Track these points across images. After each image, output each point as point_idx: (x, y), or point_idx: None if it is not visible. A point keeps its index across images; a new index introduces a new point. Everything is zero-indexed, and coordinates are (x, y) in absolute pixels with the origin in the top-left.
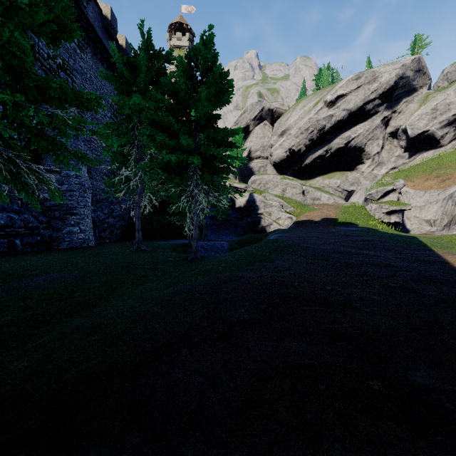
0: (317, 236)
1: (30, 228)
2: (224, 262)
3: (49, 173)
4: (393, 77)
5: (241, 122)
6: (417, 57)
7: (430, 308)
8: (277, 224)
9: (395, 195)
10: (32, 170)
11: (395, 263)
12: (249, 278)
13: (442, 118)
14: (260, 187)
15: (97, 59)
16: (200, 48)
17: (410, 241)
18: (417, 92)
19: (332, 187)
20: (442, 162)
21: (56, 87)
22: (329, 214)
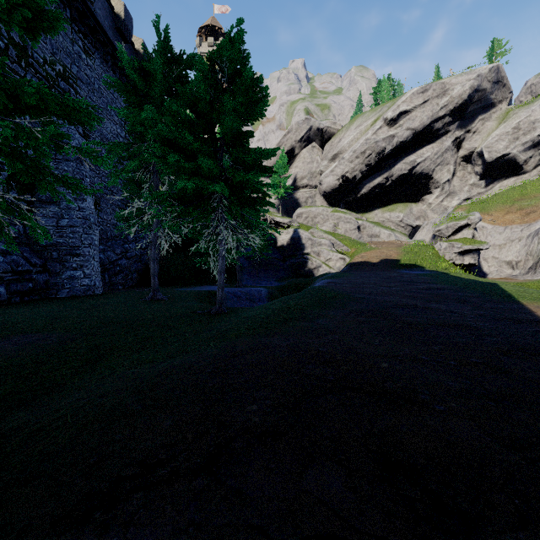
0: (374, 282)
1: (19, 272)
2: (250, 320)
3: (45, 205)
4: (467, 89)
5: (284, 144)
6: (496, 65)
7: (534, 403)
8: (327, 267)
9: (470, 231)
10: (4, 200)
11: (474, 323)
12: (277, 347)
13: (526, 139)
14: (307, 222)
15: (107, 66)
16: (226, 47)
17: (491, 290)
18: (496, 108)
19: (393, 222)
20: (526, 191)
21: (32, 93)
22: (390, 255)
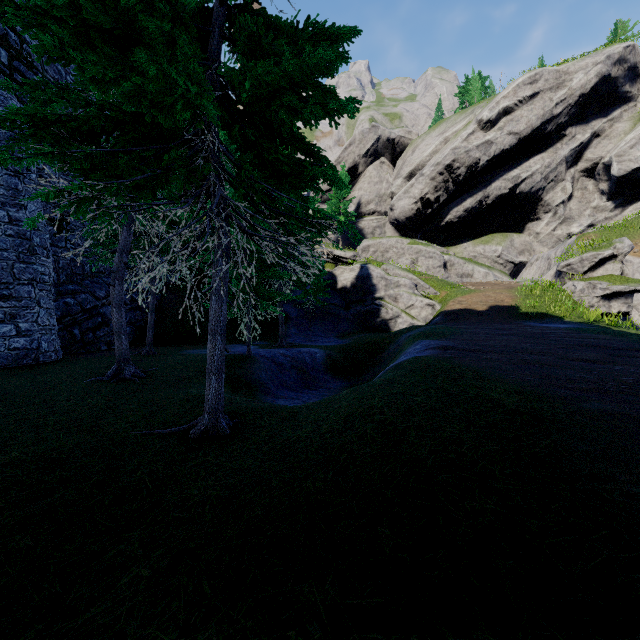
0: (534, 348)
1: None
2: None
3: None
4: (592, 78)
5: (345, 160)
6: (631, 46)
7: None
8: (408, 317)
9: (617, 266)
10: None
11: None
12: None
13: None
14: (376, 258)
15: None
16: None
17: None
18: (628, 105)
19: (489, 258)
20: None
21: None
22: (500, 299)
